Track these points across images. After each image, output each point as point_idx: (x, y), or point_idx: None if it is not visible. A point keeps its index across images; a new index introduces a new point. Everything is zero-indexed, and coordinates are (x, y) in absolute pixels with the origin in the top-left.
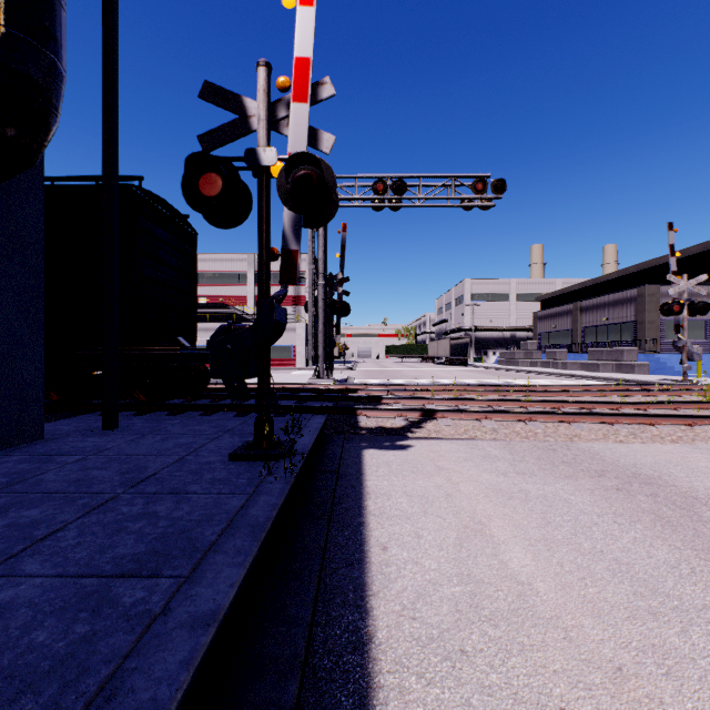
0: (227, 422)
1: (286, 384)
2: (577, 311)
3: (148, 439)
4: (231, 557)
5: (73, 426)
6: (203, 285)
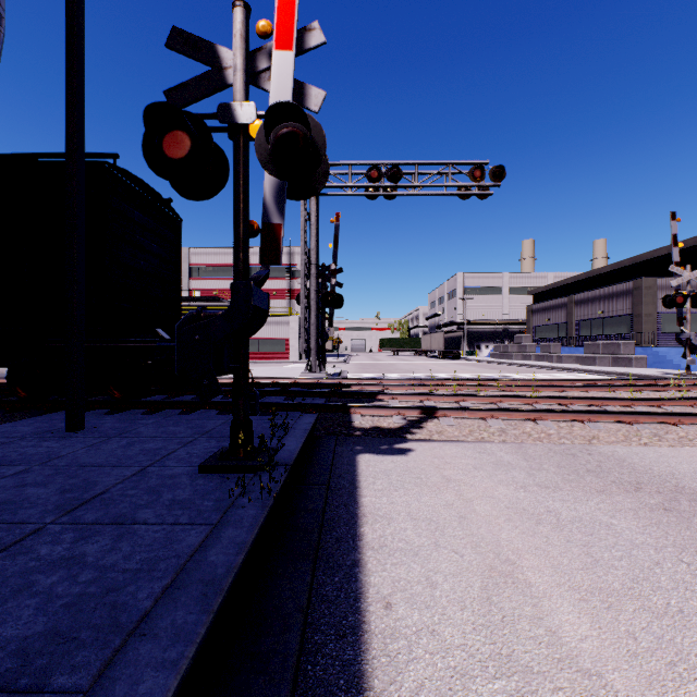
0: (207, 421)
1: (277, 378)
2: (571, 304)
3: (111, 444)
4: (162, 648)
5: (34, 427)
6: (197, 279)
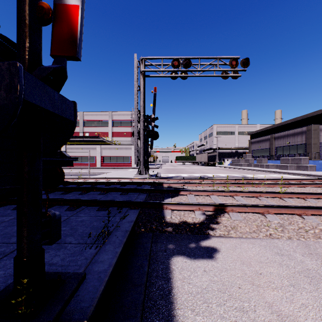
0: None
1: (120, 178)
2: (272, 139)
3: None
4: None
5: None
6: (87, 127)
